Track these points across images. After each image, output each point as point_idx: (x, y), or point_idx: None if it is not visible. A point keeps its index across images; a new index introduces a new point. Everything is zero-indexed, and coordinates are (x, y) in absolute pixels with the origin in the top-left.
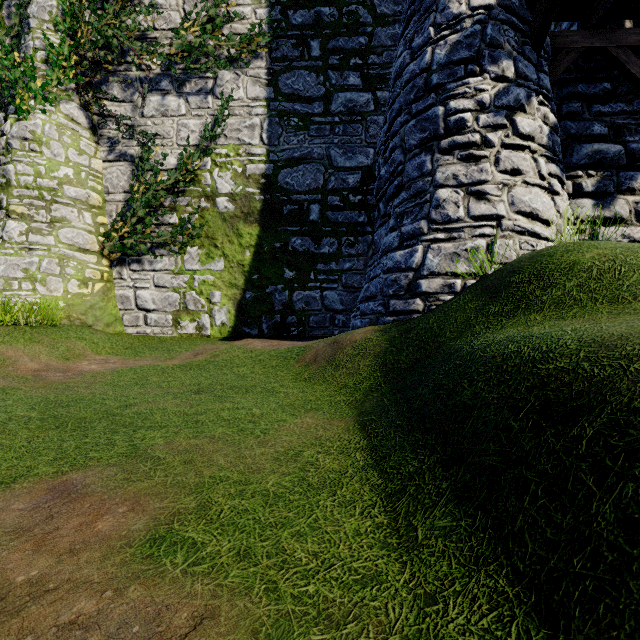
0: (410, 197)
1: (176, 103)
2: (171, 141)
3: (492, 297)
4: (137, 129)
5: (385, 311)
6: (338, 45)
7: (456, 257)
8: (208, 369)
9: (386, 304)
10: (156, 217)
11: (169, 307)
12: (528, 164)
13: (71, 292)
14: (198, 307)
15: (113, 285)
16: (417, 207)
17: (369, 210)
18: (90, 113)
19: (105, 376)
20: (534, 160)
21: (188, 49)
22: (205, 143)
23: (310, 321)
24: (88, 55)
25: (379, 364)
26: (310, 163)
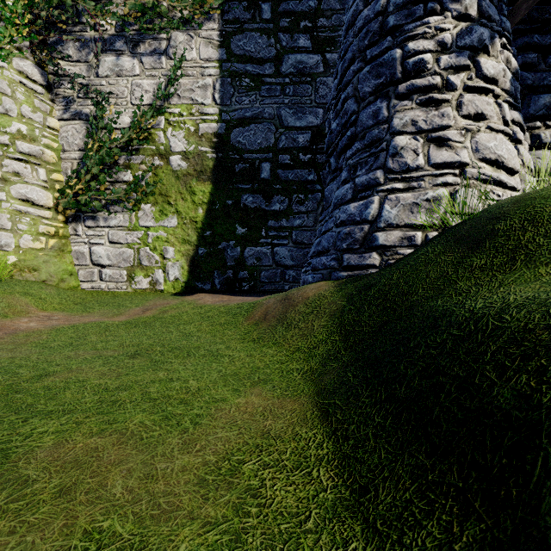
0: (364, 147)
1: (130, 63)
2: (125, 100)
3: (472, 248)
4: (91, 87)
5: (338, 266)
6: (288, 8)
7: (416, 208)
8: (153, 326)
9: (339, 258)
10: (110, 174)
11: (123, 263)
12: (492, 109)
13: (23, 247)
14: (152, 263)
15: (68, 241)
16: (372, 157)
17: (318, 168)
18: (45, 72)
19: (40, 335)
20: (498, 105)
21: (141, 9)
22: (159, 102)
23: (261, 276)
24: (42, 14)
25: (336, 325)
26: (261, 123)
